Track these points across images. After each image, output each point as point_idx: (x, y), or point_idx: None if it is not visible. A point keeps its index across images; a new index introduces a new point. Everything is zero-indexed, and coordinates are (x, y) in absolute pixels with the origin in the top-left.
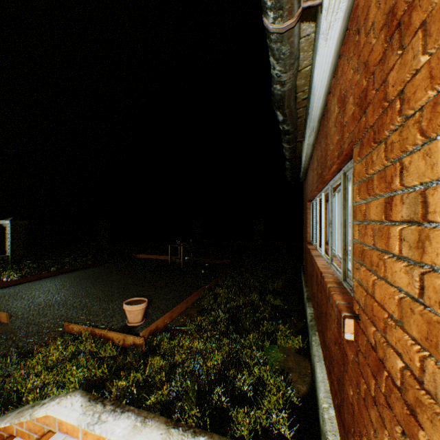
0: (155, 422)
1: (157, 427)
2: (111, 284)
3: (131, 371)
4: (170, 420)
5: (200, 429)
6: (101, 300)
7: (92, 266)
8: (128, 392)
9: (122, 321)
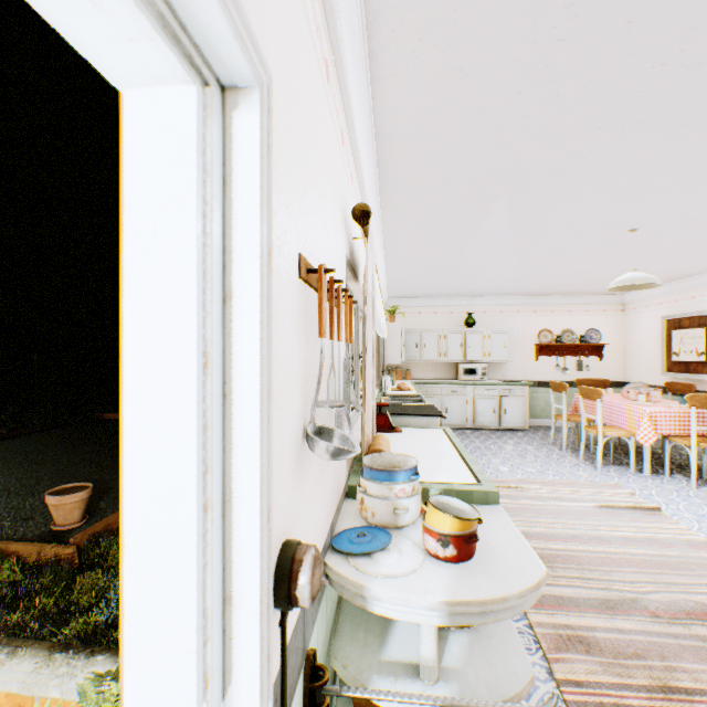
0: (33, 650)
1: (34, 655)
2: (38, 467)
3: (41, 599)
4: (60, 643)
5: (103, 647)
6: (11, 493)
7: (8, 437)
8: (25, 630)
9: (44, 525)
